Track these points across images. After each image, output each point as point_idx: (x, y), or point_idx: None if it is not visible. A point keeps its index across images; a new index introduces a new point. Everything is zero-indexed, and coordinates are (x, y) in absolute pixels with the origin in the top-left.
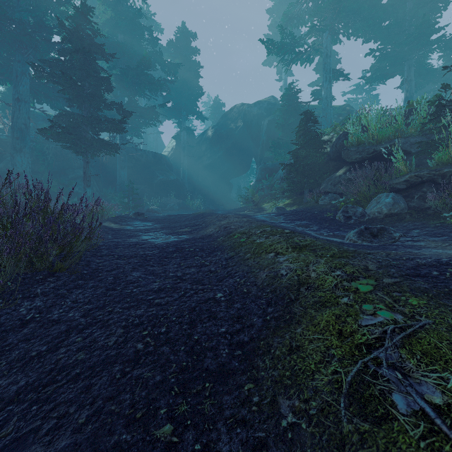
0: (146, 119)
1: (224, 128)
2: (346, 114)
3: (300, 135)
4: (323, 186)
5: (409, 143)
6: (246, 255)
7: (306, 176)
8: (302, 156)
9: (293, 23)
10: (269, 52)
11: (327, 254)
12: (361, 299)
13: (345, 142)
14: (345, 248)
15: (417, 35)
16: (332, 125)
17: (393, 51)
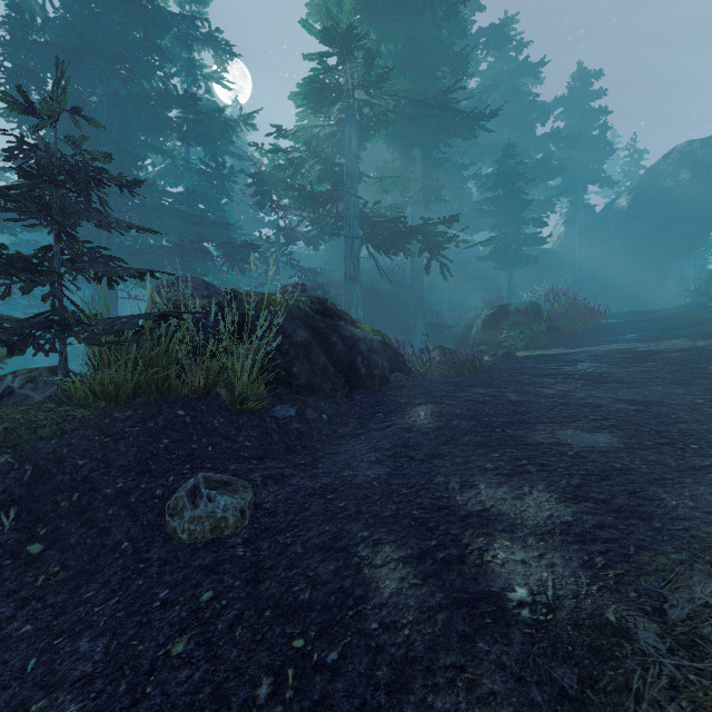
0: (537, 213)
1: (651, 191)
2: None
3: None
4: None
5: None
6: (692, 317)
7: None
8: None
9: None
10: None
11: None
12: None
13: None
14: None
15: None
16: None
17: None
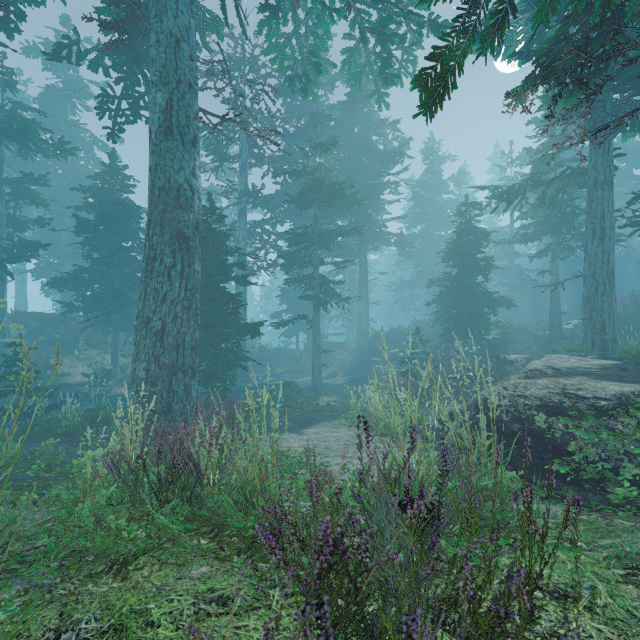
0: None
1: None
2: None
3: None
4: None
5: None
6: None
7: None
8: None
9: None
10: None
11: None
12: None
13: None
14: None
15: None
16: None
17: None
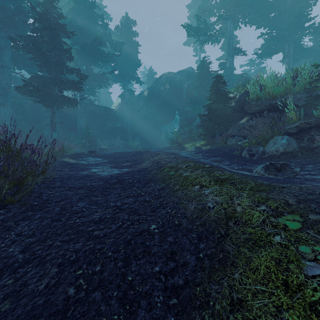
0: (99, 82)
1: (156, 90)
2: (244, 80)
3: (213, 93)
4: (230, 131)
5: (296, 98)
6: (175, 186)
7: (217, 124)
8: (214, 108)
9: (205, 14)
10: (188, 34)
11: (246, 188)
12: (293, 238)
13: (247, 98)
14: (260, 181)
15: (294, 23)
16: (235, 86)
17: (277, 34)
